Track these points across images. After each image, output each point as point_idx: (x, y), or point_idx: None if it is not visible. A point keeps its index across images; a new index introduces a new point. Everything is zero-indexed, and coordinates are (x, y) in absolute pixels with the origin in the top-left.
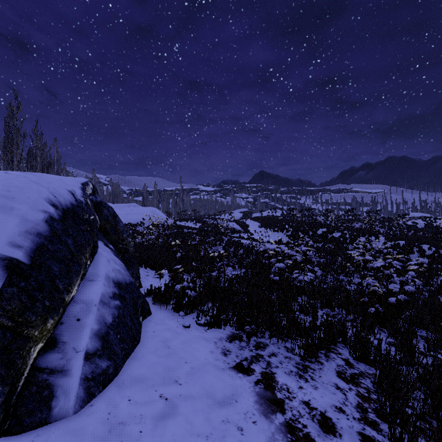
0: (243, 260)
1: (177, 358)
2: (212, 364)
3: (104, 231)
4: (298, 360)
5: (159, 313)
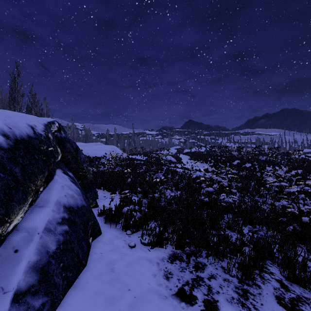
0: (178, 184)
1: (120, 285)
2: (155, 291)
3: (66, 161)
4: (237, 283)
5: (108, 232)
